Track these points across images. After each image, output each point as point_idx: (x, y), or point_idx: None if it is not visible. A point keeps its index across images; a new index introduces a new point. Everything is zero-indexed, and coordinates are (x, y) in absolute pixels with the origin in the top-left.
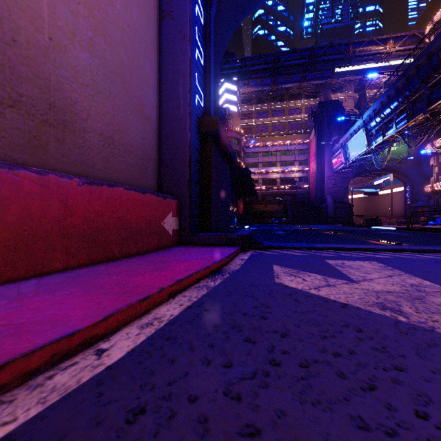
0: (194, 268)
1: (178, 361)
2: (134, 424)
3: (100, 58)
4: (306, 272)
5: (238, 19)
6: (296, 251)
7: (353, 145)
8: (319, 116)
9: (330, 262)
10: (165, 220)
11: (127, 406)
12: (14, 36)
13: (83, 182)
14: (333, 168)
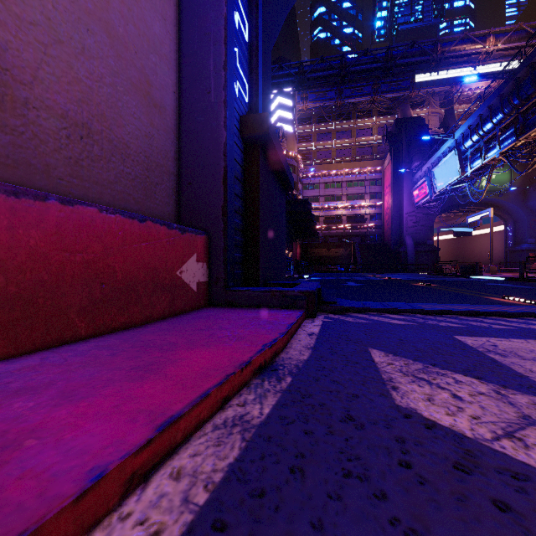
0: (219, 368)
1: None
2: None
3: None
4: (445, 370)
5: None
6: (393, 317)
7: (441, 171)
8: (396, 136)
9: (467, 341)
10: (183, 268)
11: None
12: None
13: None
14: (414, 202)
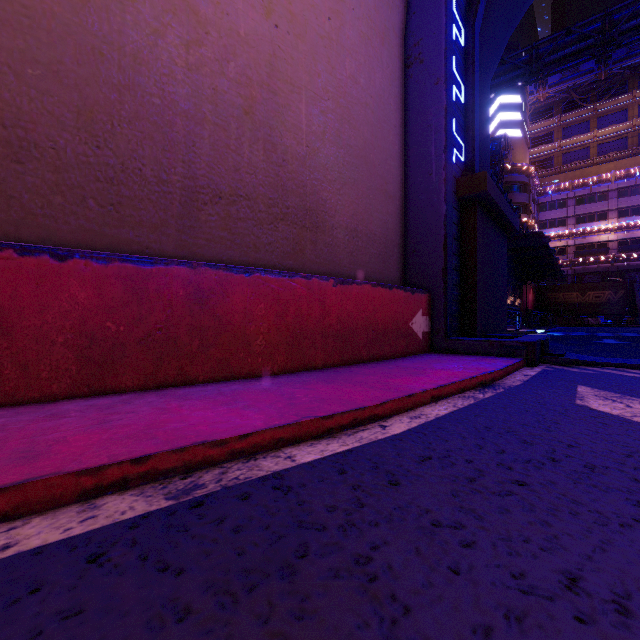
0: (456, 377)
1: (452, 442)
2: (425, 462)
3: (346, 147)
4: (638, 398)
5: (522, 7)
6: (632, 371)
7: None
8: None
9: None
10: (413, 320)
11: (417, 454)
12: (284, 157)
13: (337, 283)
14: None
